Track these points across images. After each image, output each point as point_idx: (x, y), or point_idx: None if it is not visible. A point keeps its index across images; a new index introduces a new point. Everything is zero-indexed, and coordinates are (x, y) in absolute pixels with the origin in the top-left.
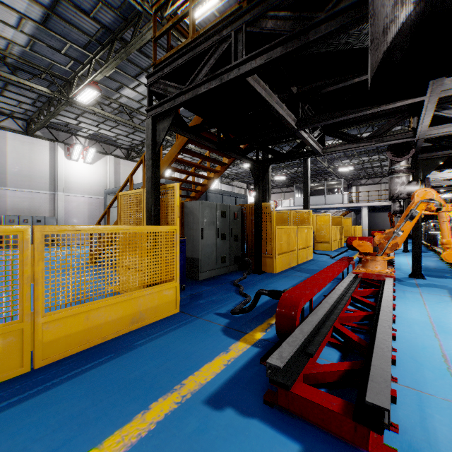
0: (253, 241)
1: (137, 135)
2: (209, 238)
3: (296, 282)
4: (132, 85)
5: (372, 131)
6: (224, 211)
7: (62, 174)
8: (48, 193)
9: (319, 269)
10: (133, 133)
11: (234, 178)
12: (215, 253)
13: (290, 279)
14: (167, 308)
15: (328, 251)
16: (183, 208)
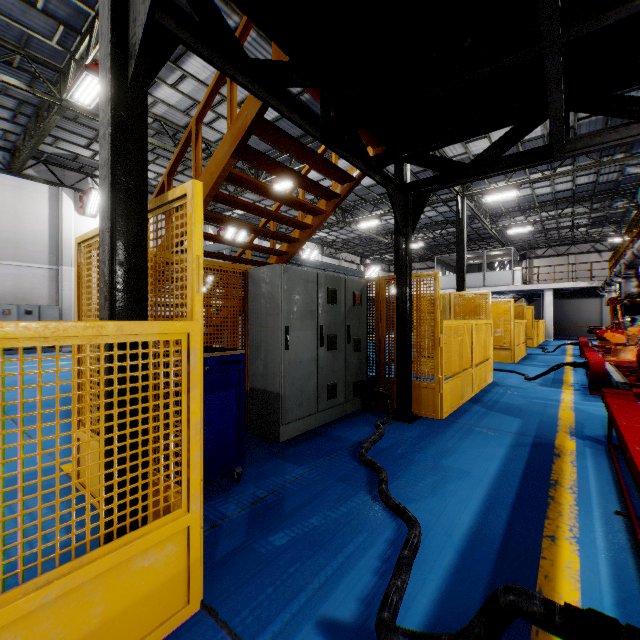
0: (391, 351)
1: (189, 175)
2: (302, 347)
3: (504, 452)
4: (171, 78)
5: (572, 164)
6: (335, 290)
7: (70, 238)
8: (47, 268)
9: (526, 408)
10: (183, 171)
11: (341, 247)
12: (316, 378)
13: (483, 439)
14: (149, 613)
15: (509, 364)
16: (247, 283)
